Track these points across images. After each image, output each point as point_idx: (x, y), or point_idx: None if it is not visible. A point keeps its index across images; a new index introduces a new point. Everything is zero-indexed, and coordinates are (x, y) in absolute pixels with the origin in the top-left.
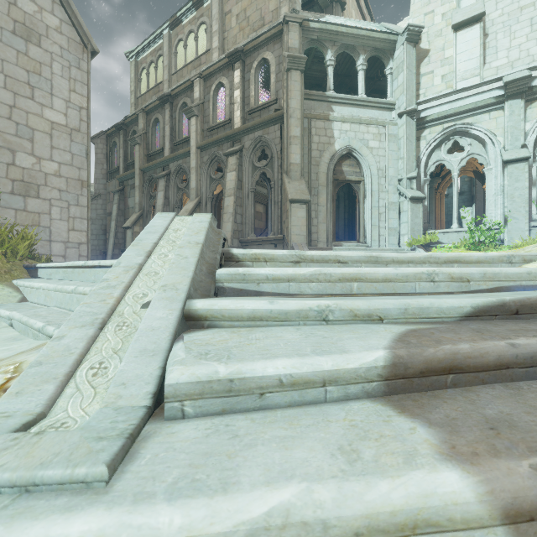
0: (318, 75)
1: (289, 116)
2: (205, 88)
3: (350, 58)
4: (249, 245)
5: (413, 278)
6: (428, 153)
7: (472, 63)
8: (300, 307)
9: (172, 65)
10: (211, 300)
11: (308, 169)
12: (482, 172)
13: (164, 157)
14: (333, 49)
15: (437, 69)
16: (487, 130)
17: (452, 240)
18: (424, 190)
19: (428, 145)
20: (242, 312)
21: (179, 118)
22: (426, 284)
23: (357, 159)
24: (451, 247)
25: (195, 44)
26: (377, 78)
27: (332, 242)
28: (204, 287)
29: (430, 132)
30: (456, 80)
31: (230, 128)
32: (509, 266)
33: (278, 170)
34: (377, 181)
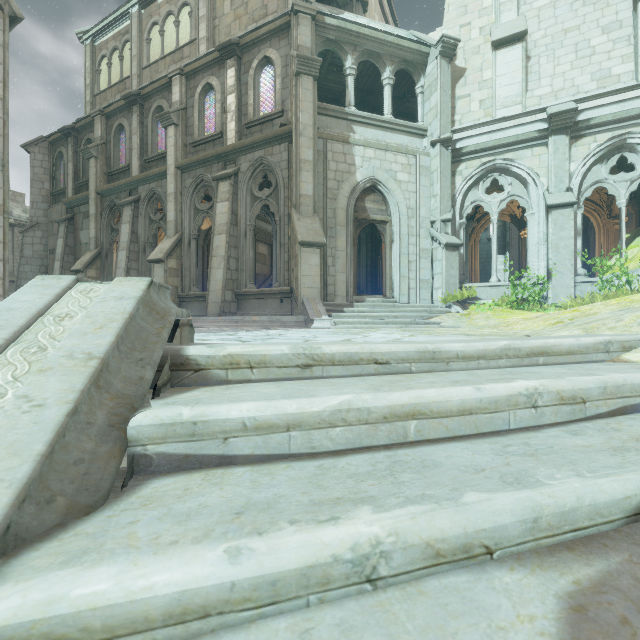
0: (335, 88)
1: (299, 133)
2: (189, 89)
3: (373, 70)
4: (247, 299)
5: (505, 404)
6: (464, 191)
7: (514, 88)
8: (310, 559)
9: (143, 55)
10: (53, 580)
11: (323, 204)
12: (519, 216)
13: (130, 177)
14: (354, 54)
15: (475, 92)
16: (529, 168)
17: (491, 296)
18: (459, 236)
19: (464, 182)
20: (145, 606)
21: (152, 126)
22: (525, 412)
23: (382, 193)
24: (492, 305)
25: (176, 30)
26: (404, 98)
27: (353, 297)
28: (84, 476)
29: (467, 167)
30: (496, 107)
31: (221, 145)
32: (606, 356)
33: (284, 203)
34: (406, 222)
